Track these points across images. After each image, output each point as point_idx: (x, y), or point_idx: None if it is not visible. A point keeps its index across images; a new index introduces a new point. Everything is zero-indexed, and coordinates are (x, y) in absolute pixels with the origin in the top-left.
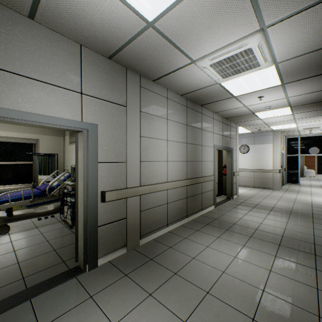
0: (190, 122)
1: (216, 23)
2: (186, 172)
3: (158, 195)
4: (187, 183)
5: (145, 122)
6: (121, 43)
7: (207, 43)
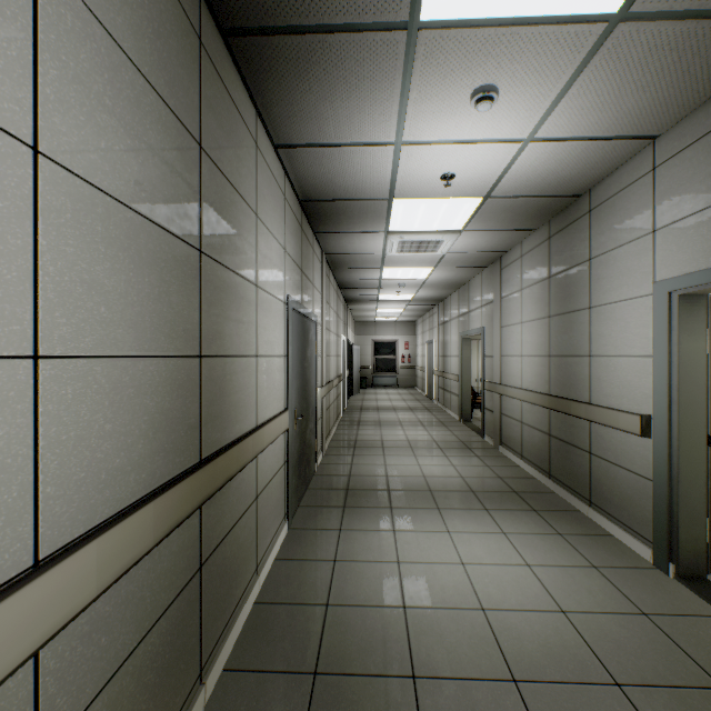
0: (556, 264)
1: (406, 261)
2: (548, 379)
3: (513, 404)
4: (544, 403)
5: (504, 309)
6: (462, 268)
7: (421, 257)
